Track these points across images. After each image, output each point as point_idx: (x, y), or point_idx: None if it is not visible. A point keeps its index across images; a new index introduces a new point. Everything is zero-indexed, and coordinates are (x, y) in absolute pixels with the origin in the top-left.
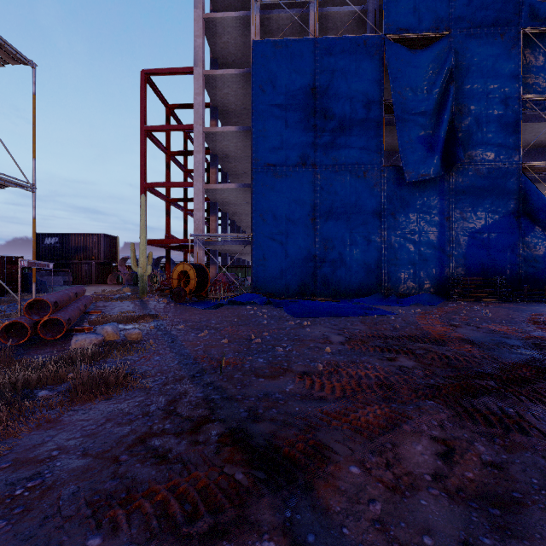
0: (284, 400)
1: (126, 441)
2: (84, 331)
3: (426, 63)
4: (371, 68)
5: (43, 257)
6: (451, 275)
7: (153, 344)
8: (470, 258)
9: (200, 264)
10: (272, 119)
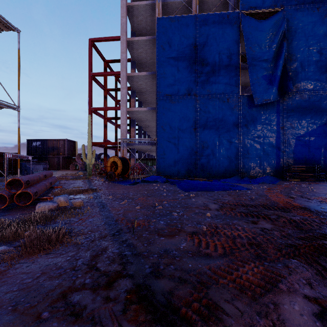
0: (179, 257)
1: (51, 296)
2: (47, 199)
3: (267, 28)
4: (232, 33)
5: (32, 153)
6: (284, 164)
7: (90, 209)
8: (297, 153)
9: (124, 157)
10: (169, 66)
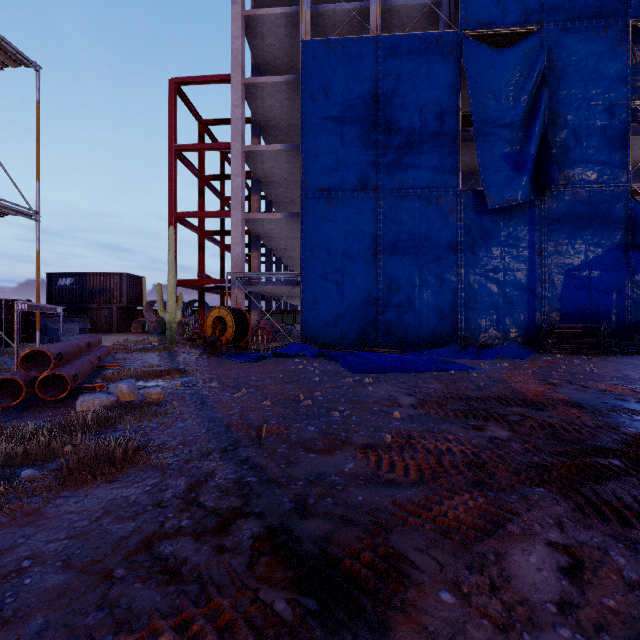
0: (342, 485)
1: (126, 545)
2: (94, 389)
3: (512, 64)
4: (445, 72)
5: (57, 300)
6: (543, 322)
7: (178, 406)
8: (566, 302)
9: (238, 309)
10: (325, 135)
